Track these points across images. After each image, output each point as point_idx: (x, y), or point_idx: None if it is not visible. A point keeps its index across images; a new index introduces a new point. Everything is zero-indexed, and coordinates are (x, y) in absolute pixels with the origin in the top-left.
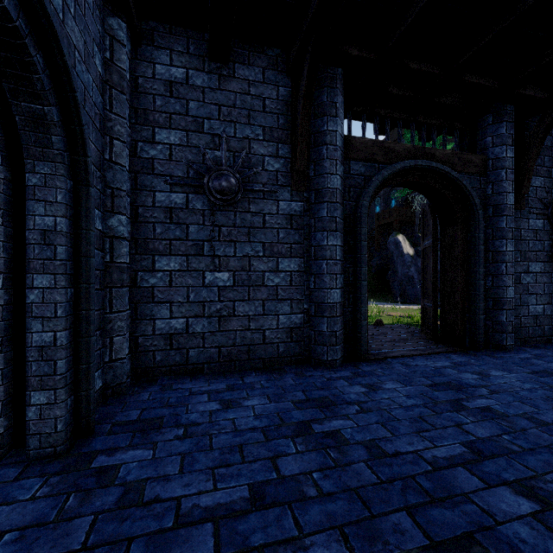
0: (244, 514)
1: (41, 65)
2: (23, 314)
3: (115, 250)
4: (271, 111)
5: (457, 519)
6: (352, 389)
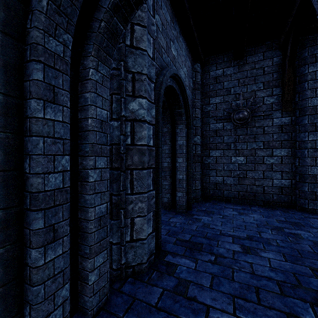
0: (243, 239)
1: (181, 99)
2: (174, 170)
3: (196, 149)
4: (268, 73)
5: None
6: None
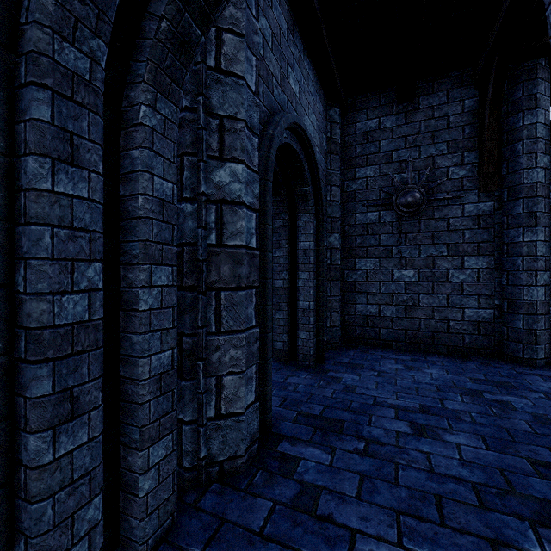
0: (414, 412)
1: (306, 169)
2: (294, 293)
3: (332, 256)
4: (456, 126)
5: None
6: (546, 384)
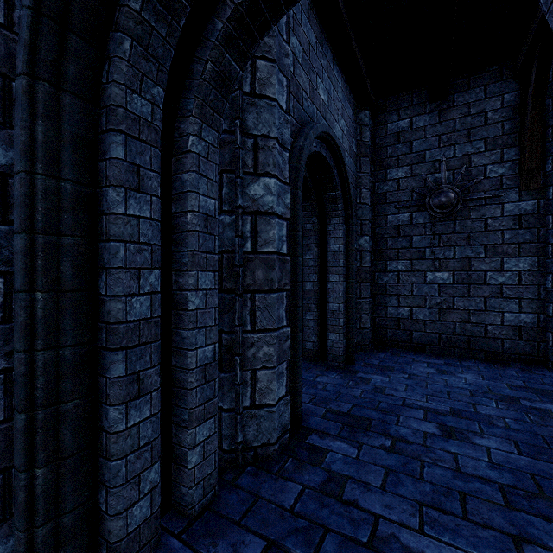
0: (444, 415)
1: (336, 174)
2: (324, 295)
3: (362, 259)
4: (494, 122)
5: None
6: None
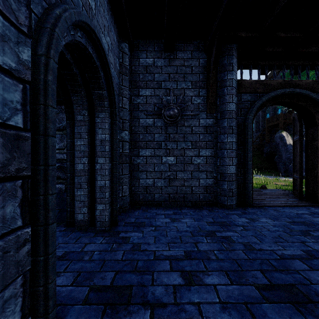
0: (182, 260)
1: (102, 76)
2: (93, 174)
3: (123, 147)
4: (196, 73)
5: (288, 278)
6: (240, 219)
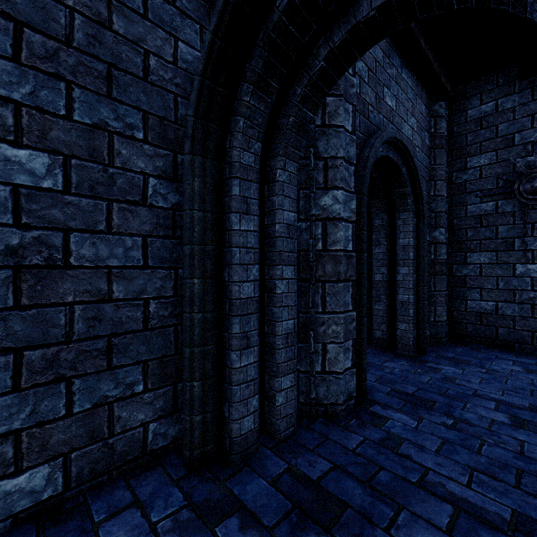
0: (519, 408)
1: (404, 172)
2: (393, 286)
3: (437, 251)
4: None
5: None
6: None
